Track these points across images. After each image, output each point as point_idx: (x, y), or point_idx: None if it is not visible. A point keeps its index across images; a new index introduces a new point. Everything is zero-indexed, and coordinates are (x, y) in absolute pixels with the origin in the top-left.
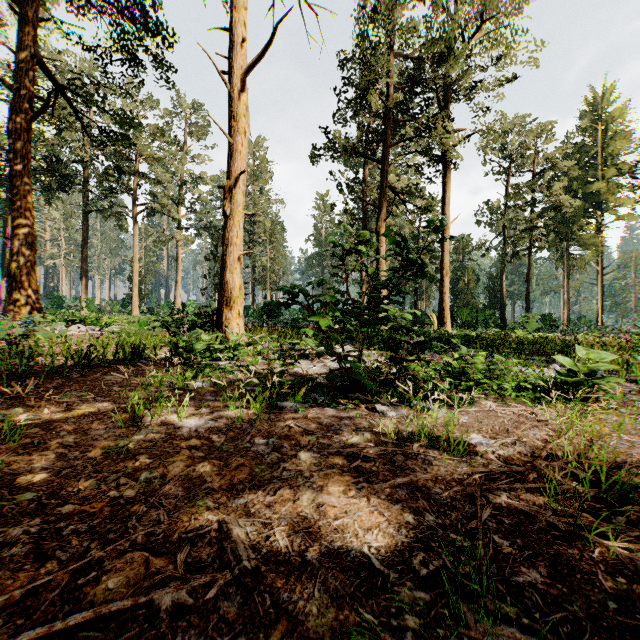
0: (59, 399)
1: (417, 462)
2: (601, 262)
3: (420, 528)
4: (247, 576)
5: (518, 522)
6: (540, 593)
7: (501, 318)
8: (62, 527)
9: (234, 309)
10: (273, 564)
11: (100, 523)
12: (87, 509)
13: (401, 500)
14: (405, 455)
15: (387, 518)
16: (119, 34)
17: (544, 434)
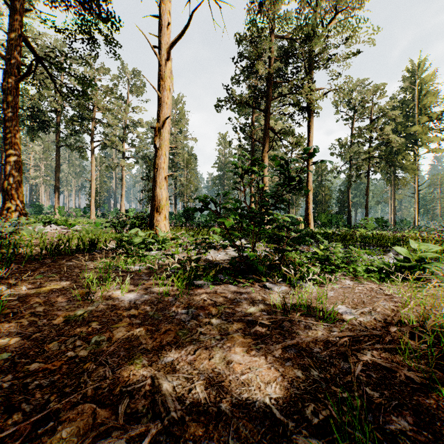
0: (35, 279)
1: (300, 327)
2: (417, 181)
3: (308, 382)
4: (174, 425)
5: (382, 376)
6: (410, 439)
7: (348, 220)
8: (29, 382)
9: (162, 214)
10: (195, 414)
11: (59, 378)
12: (49, 367)
13: (291, 358)
14: (290, 322)
15: (281, 373)
16: (81, 21)
17: (391, 305)
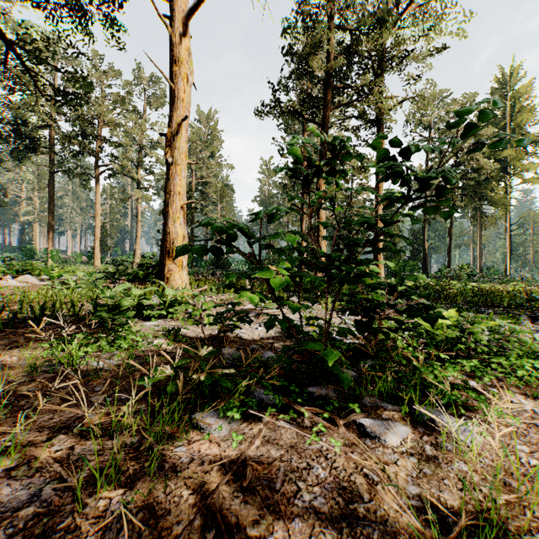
0: None
1: None
2: (509, 219)
3: None
4: None
5: None
6: None
7: (423, 268)
8: None
9: (177, 260)
10: None
11: None
12: None
13: None
14: None
15: None
16: None
17: None
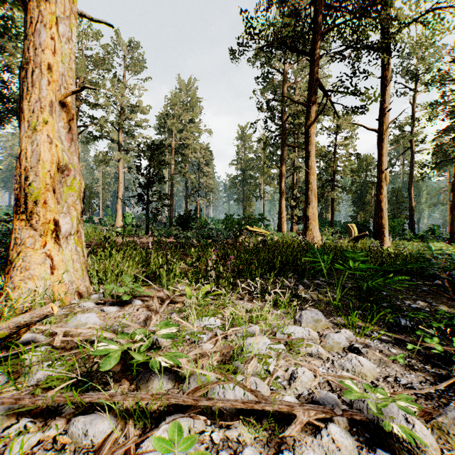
0: None
1: None
2: None
3: None
4: None
5: None
6: None
7: (410, 227)
8: None
9: (38, 219)
10: None
11: None
12: None
13: None
14: None
15: None
16: None
17: None
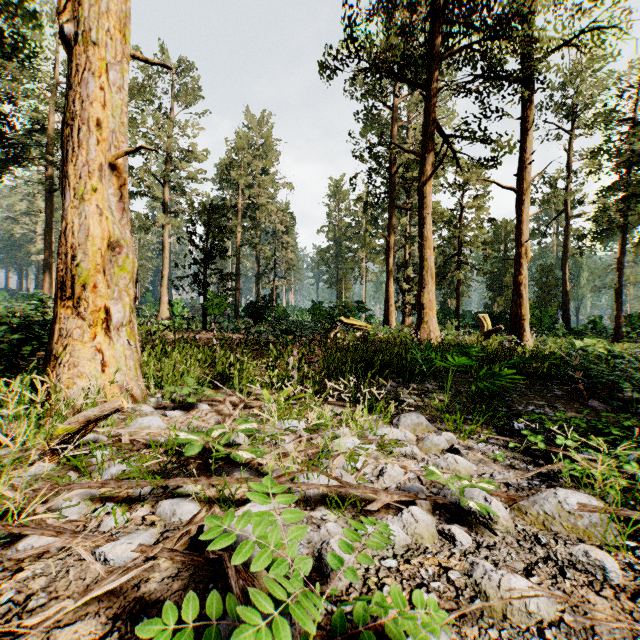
0: None
1: None
2: None
3: None
4: None
5: None
6: None
7: (563, 320)
8: None
9: (86, 306)
10: None
11: None
12: None
13: None
14: None
15: None
16: None
17: None
